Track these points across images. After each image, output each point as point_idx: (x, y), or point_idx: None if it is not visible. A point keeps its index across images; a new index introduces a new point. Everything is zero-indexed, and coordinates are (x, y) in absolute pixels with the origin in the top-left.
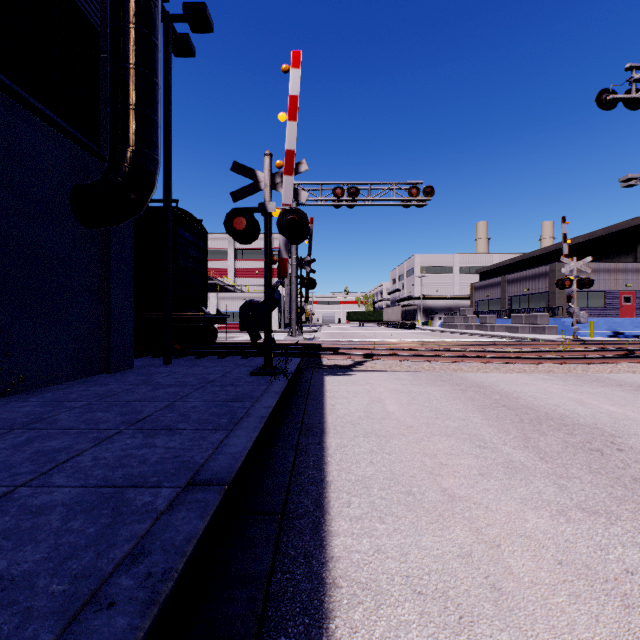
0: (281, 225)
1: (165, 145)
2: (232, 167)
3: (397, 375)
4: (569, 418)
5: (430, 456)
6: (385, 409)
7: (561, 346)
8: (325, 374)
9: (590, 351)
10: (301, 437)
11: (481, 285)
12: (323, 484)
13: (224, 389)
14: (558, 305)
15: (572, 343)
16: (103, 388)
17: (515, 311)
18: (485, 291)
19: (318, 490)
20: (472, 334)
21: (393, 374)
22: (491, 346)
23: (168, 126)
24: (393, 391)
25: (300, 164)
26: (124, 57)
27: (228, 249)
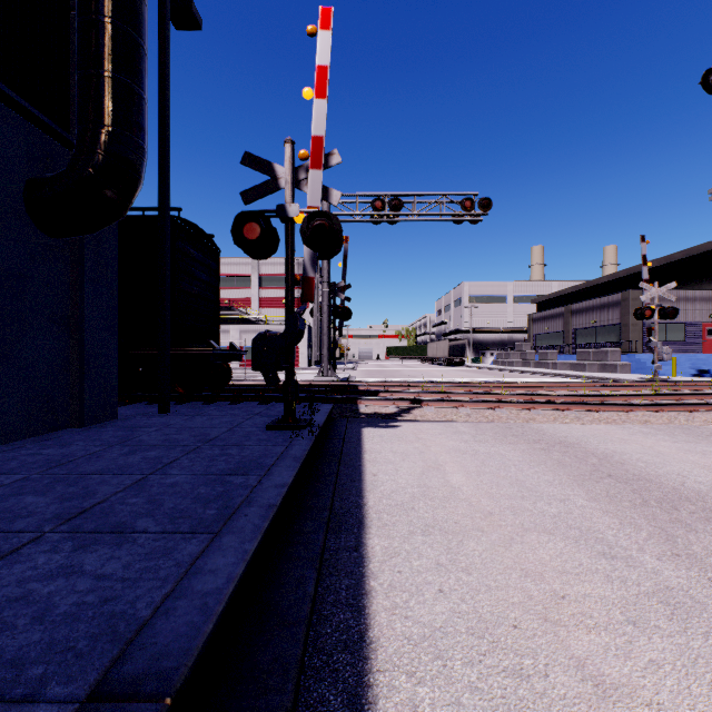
0: (306, 233)
1: (161, 136)
2: (243, 159)
3: (454, 427)
4: (711, 498)
5: (533, 576)
6: (447, 482)
7: (648, 388)
8: (363, 425)
9: (686, 395)
10: (329, 535)
11: (540, 316)
12: (363, 648)
13: (226, 452)
14: (631, 339)
15: (656, 384)
16: (61, 451)
17: (581, 346)
18: (545, 323)
19: (355, 665)
20: (531, 372)
21: (449, 425)
22: (562, 388)
23: (164, 112)
24: (453, 451)
25: (331, 155)
26: (95, 7)
27: (252, 276)
